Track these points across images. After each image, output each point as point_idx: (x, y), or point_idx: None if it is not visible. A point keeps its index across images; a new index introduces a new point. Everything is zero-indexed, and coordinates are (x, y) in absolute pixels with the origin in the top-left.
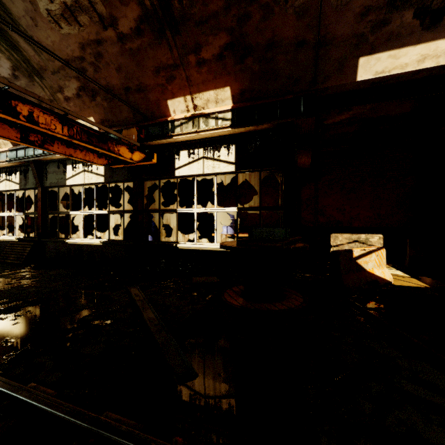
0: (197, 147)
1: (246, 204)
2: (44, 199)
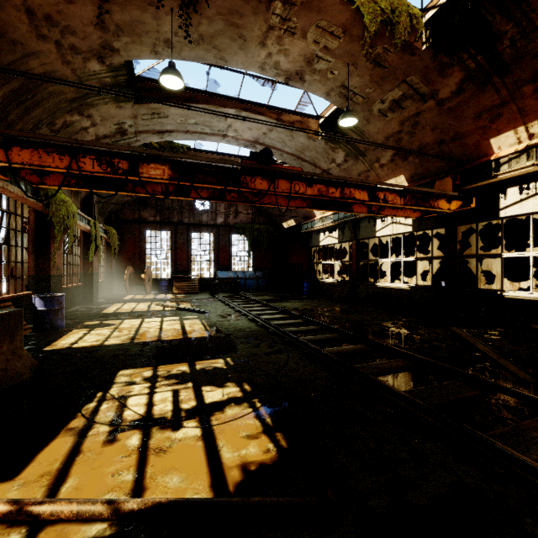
0: (533, 181)
1: None
2: (357, 249)
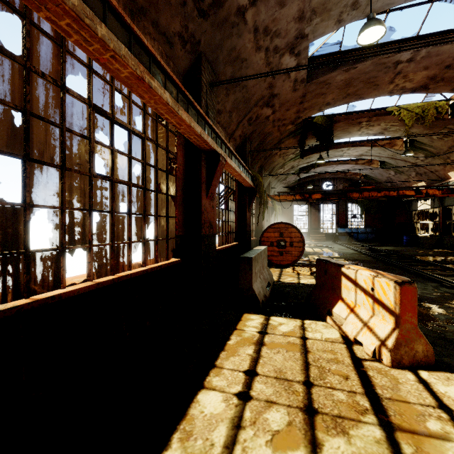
0: None
1: None
2: (443, 213)
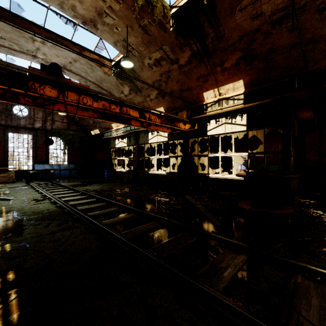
0: (221, 117)
1: (256, 149)
2: (138, 150)
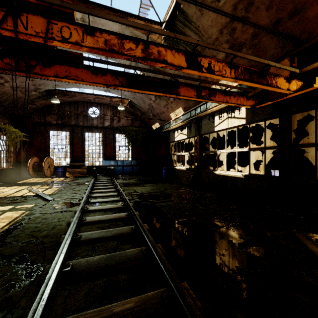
0: None
1: None
2: (200, 143)
